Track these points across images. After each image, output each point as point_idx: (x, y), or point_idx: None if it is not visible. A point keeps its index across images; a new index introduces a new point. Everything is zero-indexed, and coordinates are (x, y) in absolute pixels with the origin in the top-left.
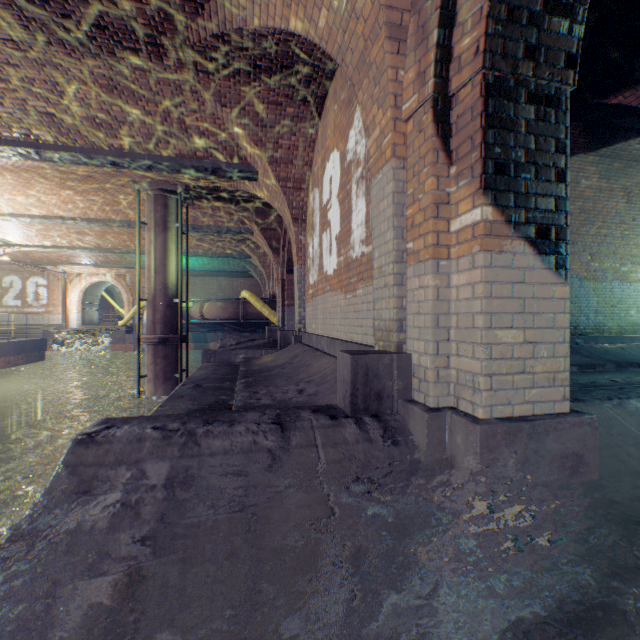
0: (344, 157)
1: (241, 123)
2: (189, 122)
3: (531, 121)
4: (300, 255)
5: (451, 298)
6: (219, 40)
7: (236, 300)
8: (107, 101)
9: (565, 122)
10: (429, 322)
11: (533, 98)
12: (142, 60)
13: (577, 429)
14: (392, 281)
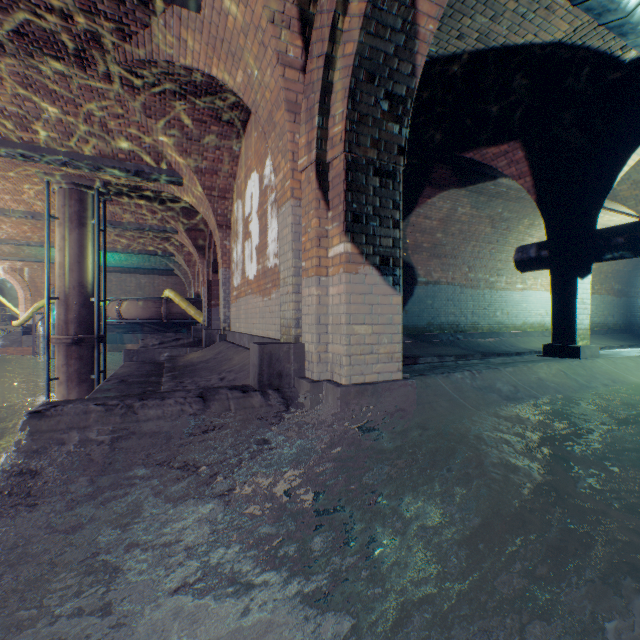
0: (262, 180)
1: (166, 134)
2: (112, 126)
3: (377, 188)
4: (225, 259)
5: (329, 303)
6: (146, 64)
7: (158, 299)
8: (19, 96)
9: (399, 189)
10: (314, 320)
11: (378, 173)
12: (63, 67)
13: (403, 389)
14: (292, 290)
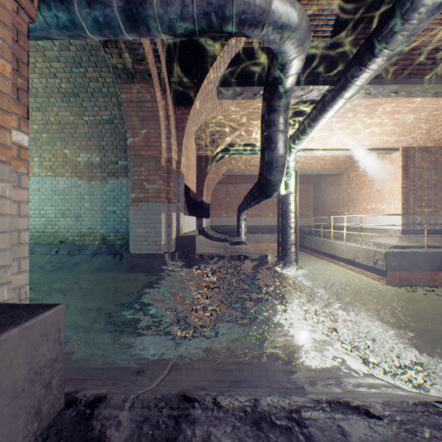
0: None
1: None
2: None
3: None
4: None
5: None
6: None
7: None
8: None
9: None
10: (9, 242)
11: None
12: None
13: None
14: None
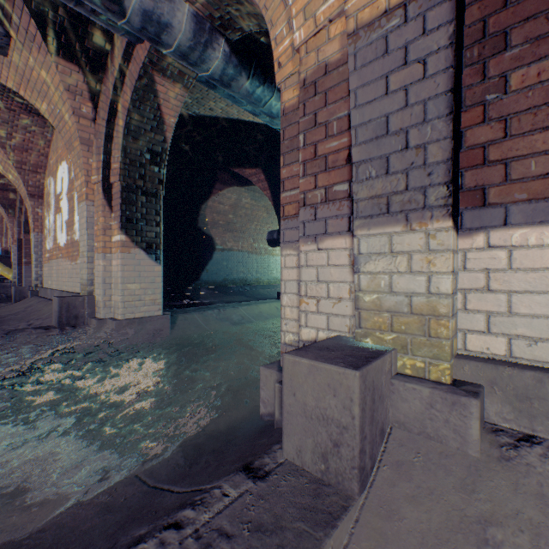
0: (71, 172)
1: None
2: None
3: (145, 202)
4: (38, 224)
5: (113, 270)
6: None
7: None
8: None
9: (160, 204)
10: (102, 281)
11: (145, 193)
12: None
13: (161, 320)
14: (87, 260)
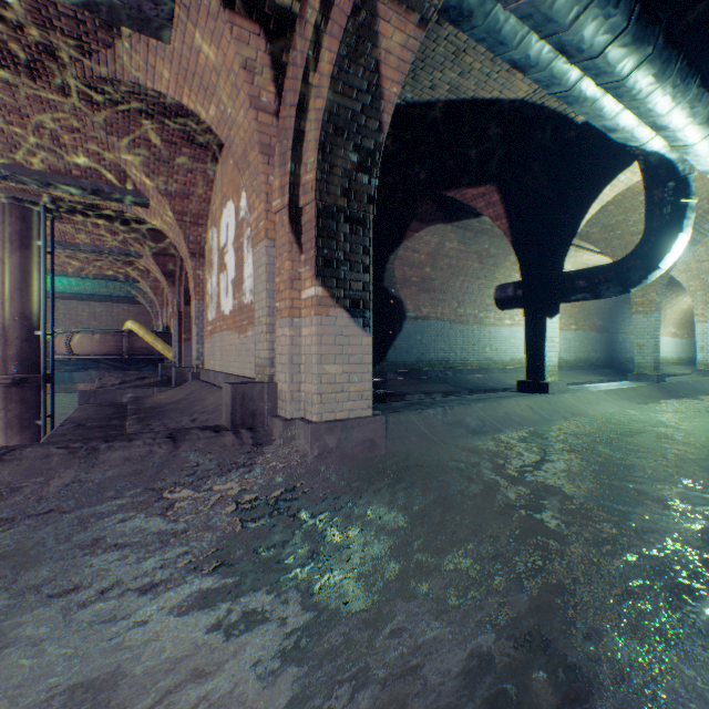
0: (238, 212)
1: (131, 153)
2: (65, 140)
3: (348, 234)
4: (198, 290)
5: (302, 344)
6: (108, 82)
7: (119, 332)
8: None
9: (370, 236)
10: (287, 360)
11: (349, 220)
12: (8, 75)
13: (372, 425)
14: (266, 330)
